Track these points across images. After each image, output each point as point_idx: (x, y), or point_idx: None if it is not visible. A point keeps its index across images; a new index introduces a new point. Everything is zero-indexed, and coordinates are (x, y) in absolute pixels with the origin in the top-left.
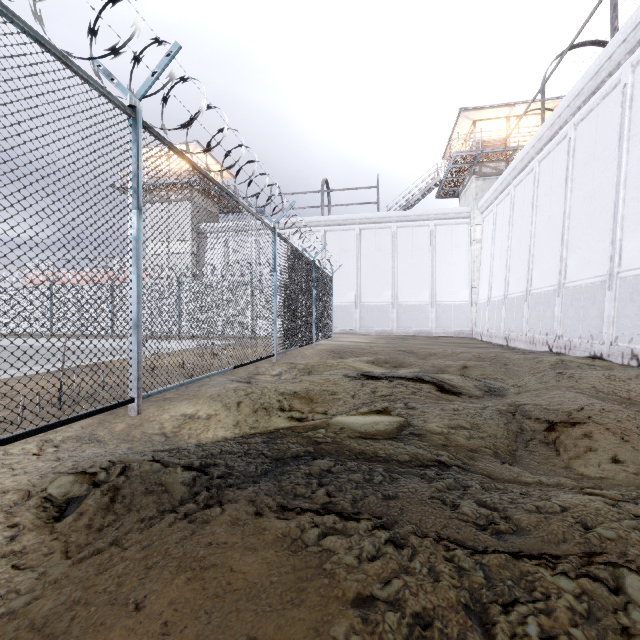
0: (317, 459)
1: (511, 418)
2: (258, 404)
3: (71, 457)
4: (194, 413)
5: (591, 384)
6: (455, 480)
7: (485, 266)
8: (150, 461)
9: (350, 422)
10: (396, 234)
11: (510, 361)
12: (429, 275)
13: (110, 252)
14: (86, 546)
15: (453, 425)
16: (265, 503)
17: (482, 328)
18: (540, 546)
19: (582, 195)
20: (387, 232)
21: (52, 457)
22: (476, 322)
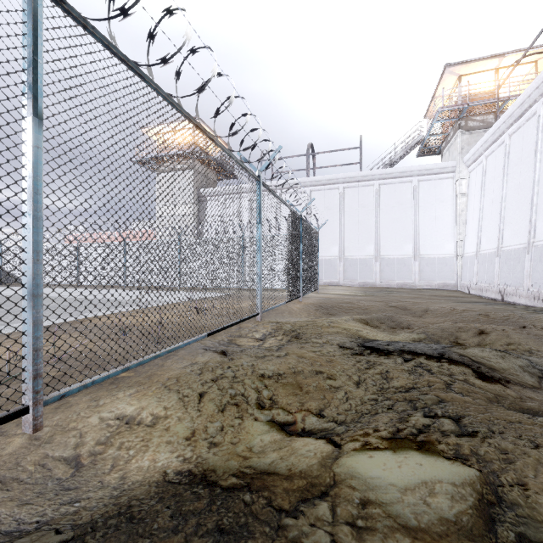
0: None
1: None
2: (227, 397)
3: None
4: (136, 414)
5: None
6: None
7: (472, 219)
8: None
9: (376, 479)
10: (379, 191)
11: (527, 322)
12: (412, 229)
13: None
14: None
15: None
16: None
17: (469, 281)
18: None
19: None
20: (370, 189)
21: None
22: (462, 275)
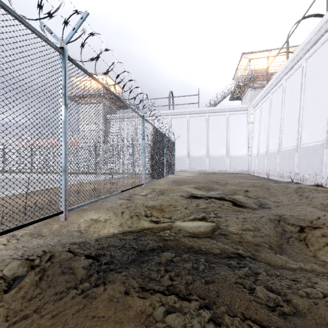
0: (164, 251)
1: (277, 224)
2: (133, 213)
3: (23, 247)
4: (97, 218)
5: (320, 202)
6: (249, 268)
7: (255, 136)
8: (66, 251)
9: (184, 226)
10: (208, 119)
11: (271, 187)
12: (225, 141)
13: (48, 129)
14: (19, 312)
15: (244, 228)
16: (131, 285)
17: (254, 168)
18: (315, 327)
19: (310, 97)
20: (203, 118)
21: (13, 247)
22: (251, 165)
